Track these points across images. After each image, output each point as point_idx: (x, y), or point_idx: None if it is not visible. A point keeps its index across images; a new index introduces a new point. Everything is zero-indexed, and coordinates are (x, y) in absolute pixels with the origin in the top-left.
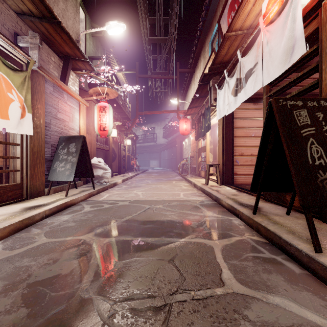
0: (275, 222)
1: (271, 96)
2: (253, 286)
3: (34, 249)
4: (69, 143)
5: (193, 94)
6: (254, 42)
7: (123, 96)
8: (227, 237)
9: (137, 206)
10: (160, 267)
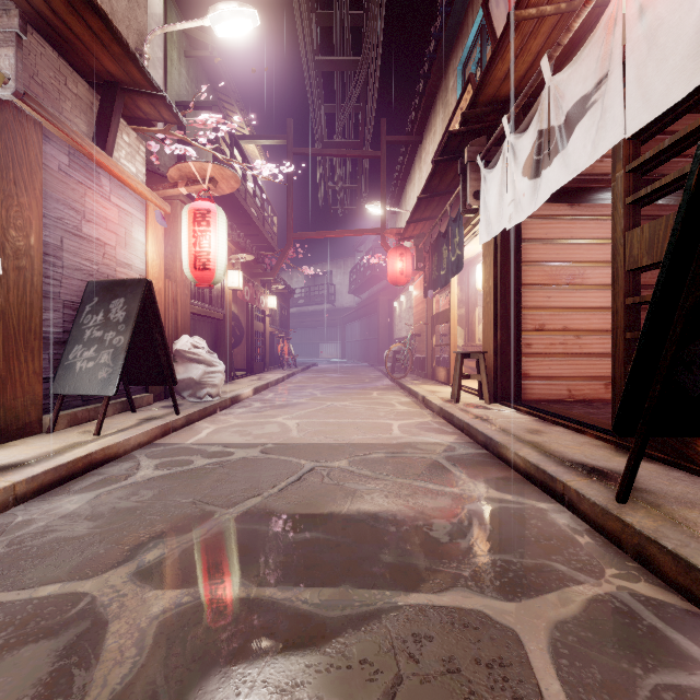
0: None
1: (638, 169)
2: None
3: None
4: (109, 299)
5: (418, 192)
6: (583, 40)
7: (260, 198)
8: (552, 585)
9: (281, 462)
10: None
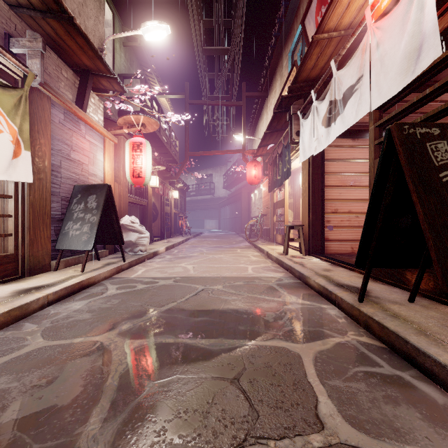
0: (393, 314)
1: (381, 125)
2: (373, 431)
3: (22, 359)
4: (87, 195)
5: (265, 127)
6: (355, 49)
7: (168, 130)
8: (320, 338)
9: (185, 286)
10: (217, 392)
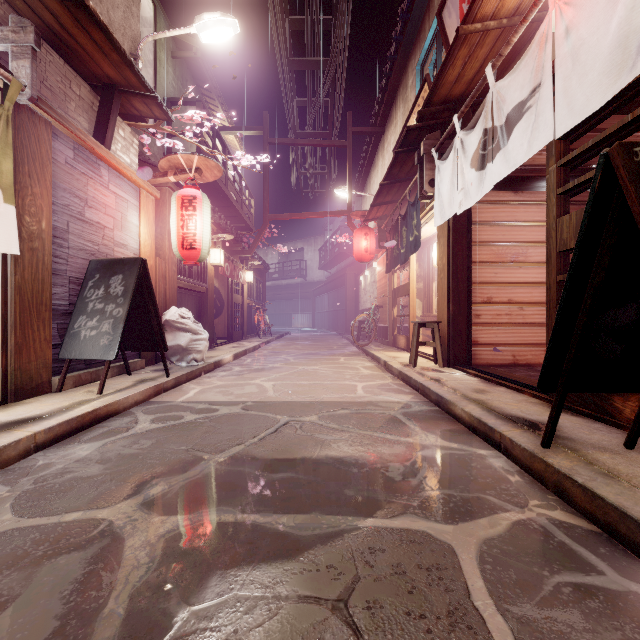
0: (607, 471)
1: (567, 164)
2: None
3: None
4: (109, 276)
5: (381, 178)
6: (523, 49)
7: (239, 183)
8: (484, 512)
9: (260, 417)
10: (307, 633)
